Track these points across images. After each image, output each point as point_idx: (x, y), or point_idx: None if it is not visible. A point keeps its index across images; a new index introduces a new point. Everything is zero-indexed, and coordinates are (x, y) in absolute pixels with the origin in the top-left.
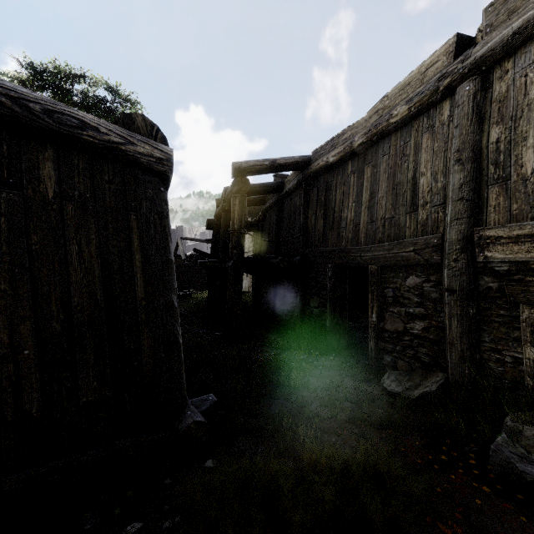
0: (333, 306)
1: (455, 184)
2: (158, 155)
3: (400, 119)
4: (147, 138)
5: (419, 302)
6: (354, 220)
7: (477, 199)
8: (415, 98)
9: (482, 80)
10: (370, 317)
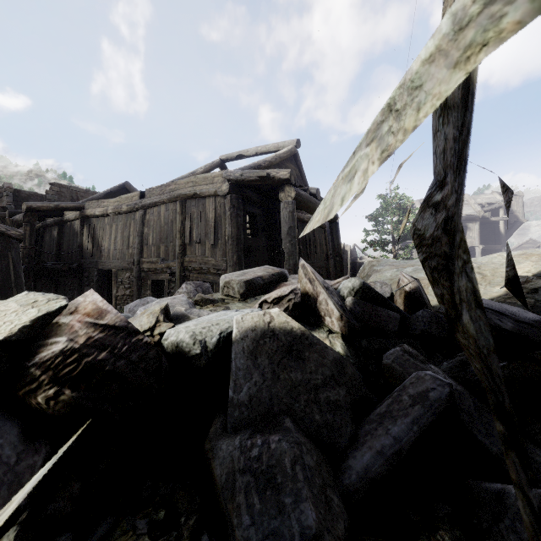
0: (97, 290)
1: (137, 243)
2: (19, 234)
3: (125, 211)
4: (11, 226)
5: (129, 283)
6: (108, 247)
7: (142, 249)
8: (129, 206)
9: (145, 212)
10: (113, 292)
